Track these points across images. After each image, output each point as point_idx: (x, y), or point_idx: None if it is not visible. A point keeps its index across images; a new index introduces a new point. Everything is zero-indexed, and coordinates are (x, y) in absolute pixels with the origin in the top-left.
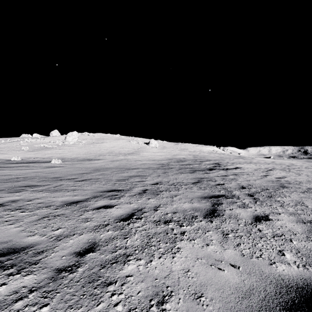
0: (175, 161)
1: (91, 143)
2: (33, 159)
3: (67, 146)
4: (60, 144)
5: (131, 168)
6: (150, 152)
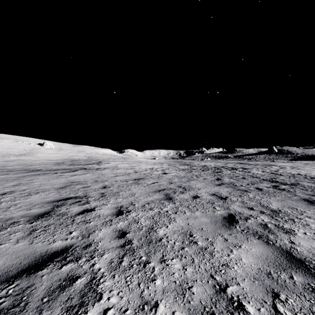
0: (70, 161)
1: None
2: None
3: None
4: None
5: (33, 165)
6: (46, 153)
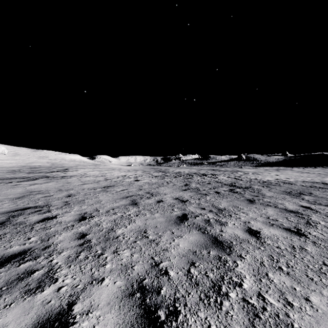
0: (28, 168)
1: None
2: None
3: None
4: None
5: None
6: None
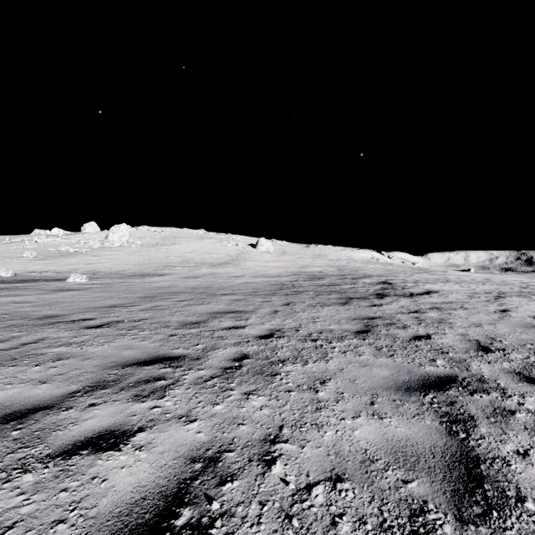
0: (306, 278)
1: (153, 244)
2: (38, 273)
3: (107, 251)
4: (95, 246)
5: (220, 293)
6: (259, 261)
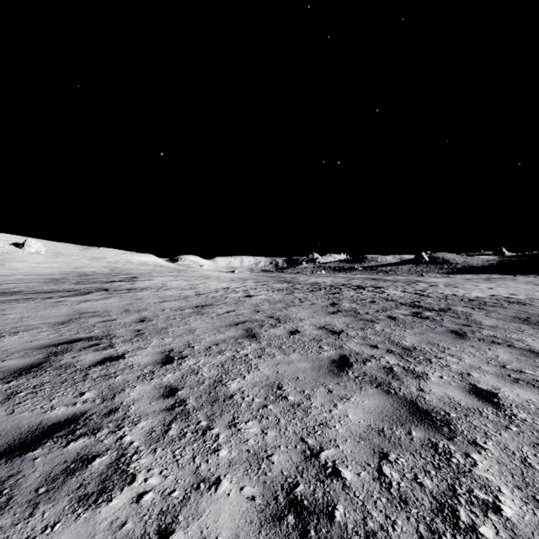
0: (76, 275)
1: None
2: None
3: None
4: None
5: (3, 283)
6: (28, 262)
